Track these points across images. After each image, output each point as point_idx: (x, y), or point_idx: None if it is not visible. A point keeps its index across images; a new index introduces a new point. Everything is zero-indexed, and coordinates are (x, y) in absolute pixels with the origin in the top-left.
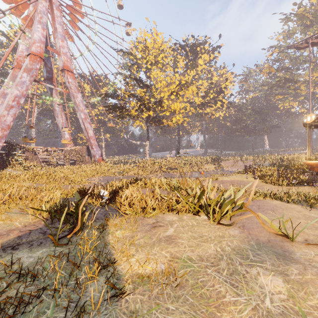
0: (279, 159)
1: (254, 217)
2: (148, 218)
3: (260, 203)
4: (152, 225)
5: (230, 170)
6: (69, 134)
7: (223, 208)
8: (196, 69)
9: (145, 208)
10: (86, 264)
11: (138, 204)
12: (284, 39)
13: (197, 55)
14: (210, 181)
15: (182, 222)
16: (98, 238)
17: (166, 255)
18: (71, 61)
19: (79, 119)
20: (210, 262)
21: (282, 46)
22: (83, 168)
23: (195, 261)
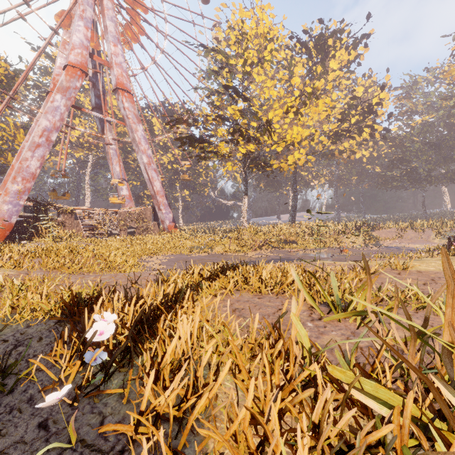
0: None
1: None
2: None
3: None
4: None
5: (393, 245)
6: (128, 190)
7: None
8: (325, 78)
9: None
10: None
11: None
12: None
13: (326, 54)
14: None
15: None
16: None
17: None
18: (128, 76)
19: (141, 165)
20: None
21: None
22: (144, 239)
23: None
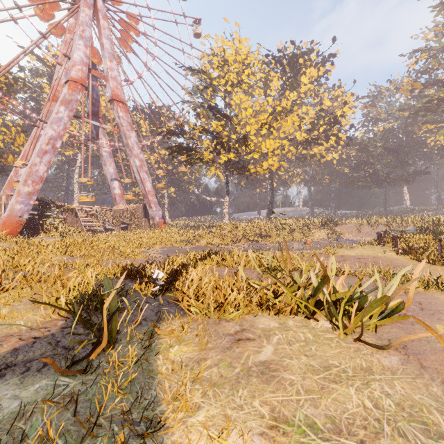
0: (432, 222)
1: (419, 328)
2: (228, 322)
3: (420, 298)
4: (234, 337)
5: (351, 238)
6: (120, 189)
7: (363, 312)
8: (297, 91)
9: (222, 303)
10: (107, 423)
11: (210, 296)
12: (437, 37)
13: (298, 71)
14: (334, 260)
15: (286, 332)
16: (138, 361)
17: (262, 412)
18: (122, 88)
19: (133, 168)
20: (357, 438)
21: (434, 48)
22: (137, 234)
23: (324, 432)
